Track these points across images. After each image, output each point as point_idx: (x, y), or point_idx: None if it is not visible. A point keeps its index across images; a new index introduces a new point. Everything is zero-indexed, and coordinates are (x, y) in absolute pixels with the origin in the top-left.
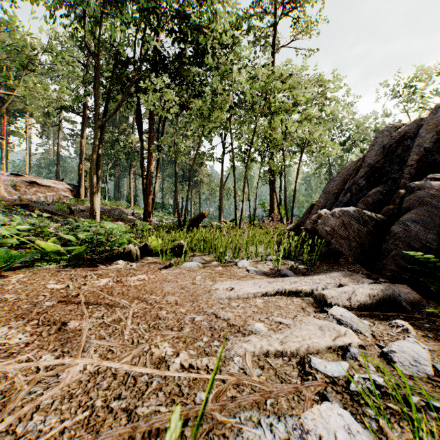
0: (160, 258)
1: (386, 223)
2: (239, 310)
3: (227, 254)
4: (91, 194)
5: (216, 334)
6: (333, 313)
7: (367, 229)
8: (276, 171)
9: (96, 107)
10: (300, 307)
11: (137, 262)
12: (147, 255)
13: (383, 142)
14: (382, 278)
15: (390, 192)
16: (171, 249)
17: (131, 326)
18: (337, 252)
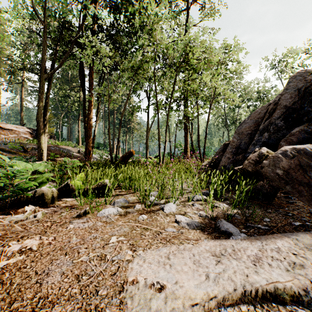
0: (78, 201)
1: None
2: None
3: (152, 193)
4: (38, 135)
5: None
6: None
7: None
8: (191, 118)
9: (42, 62)
10: None
11: (49, 208)
12: (68, 195)
13: (297, 86)
14: None
15: None
16: (94, 188)
17: None
18: (265, 192)
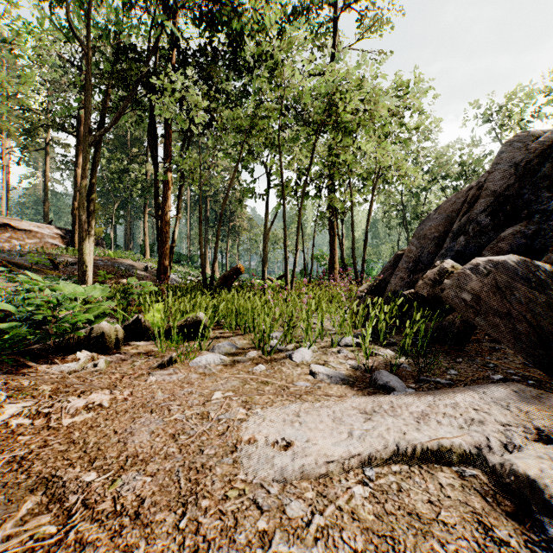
0: (158, 345)
1: None
2: (313, 548)
3: (273, 335)
4: (79, 240)
5: None
6: None
7: (546, 298)
8: (341, 210)
9: (86, 116)
10: (475, 519)
11: (114, 355)
12: (139, 337)
13: (513, 158)
14: None
15: (539, 234)
16: (181, 326)
17: None
18: (456, 332)
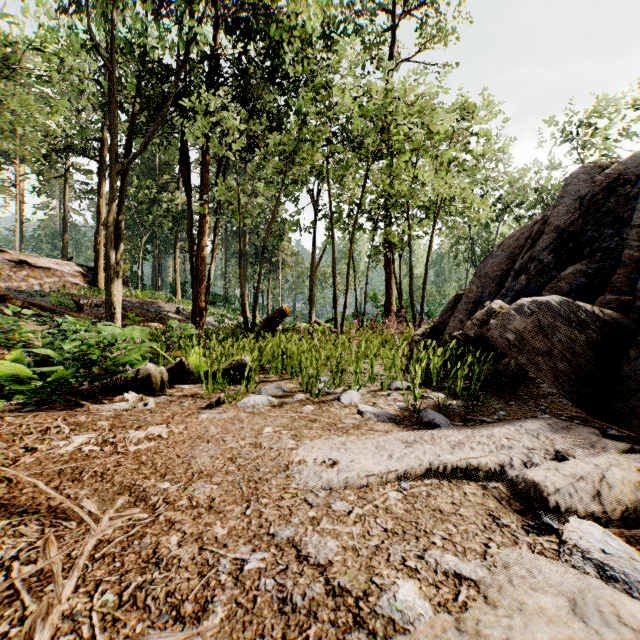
0: (204, 388)
1: (622, 325)
2: (352, 527)
3: (322, 379)
4: (107, 279)
5: (297, 635)
6: (580, 542)
7: (586, 338)
8: (397, 245)
9: (115, 142)
10: (487, 513)
11: (161, 396)
12: (183, 381)
13: (579, 192)
14: (612, 427)
15: (600, 273)
16: (225, 370)
17: (69, 604)
18: (511, 375)
